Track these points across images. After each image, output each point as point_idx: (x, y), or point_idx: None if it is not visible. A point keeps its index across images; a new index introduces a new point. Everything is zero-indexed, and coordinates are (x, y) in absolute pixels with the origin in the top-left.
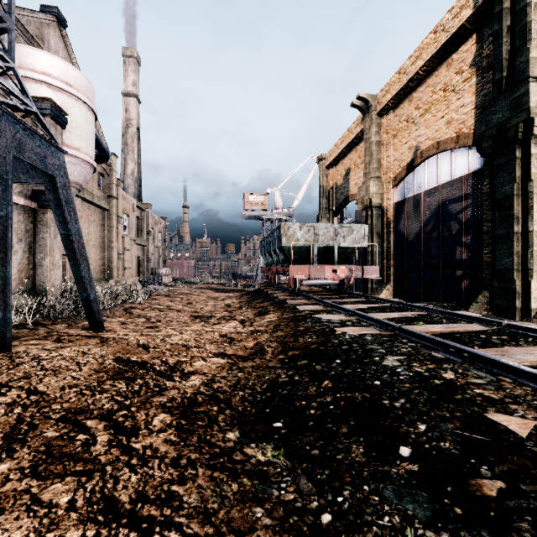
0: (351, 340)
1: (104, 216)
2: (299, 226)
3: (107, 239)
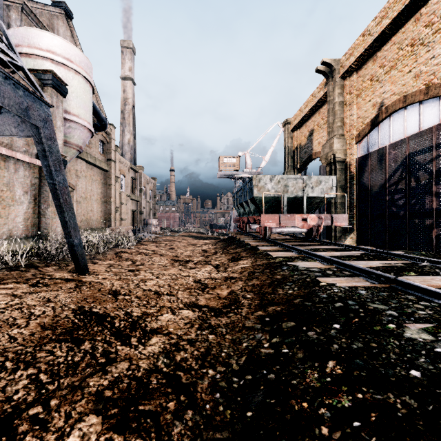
0: (342, 294)
1: (104, 176)
2: (270, 178)
3: (107, 195)
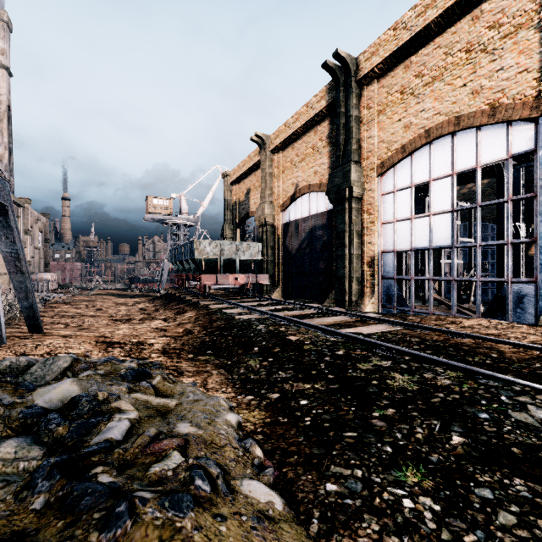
0: (243, 321)
1: None
2: (209, 243)
3: None
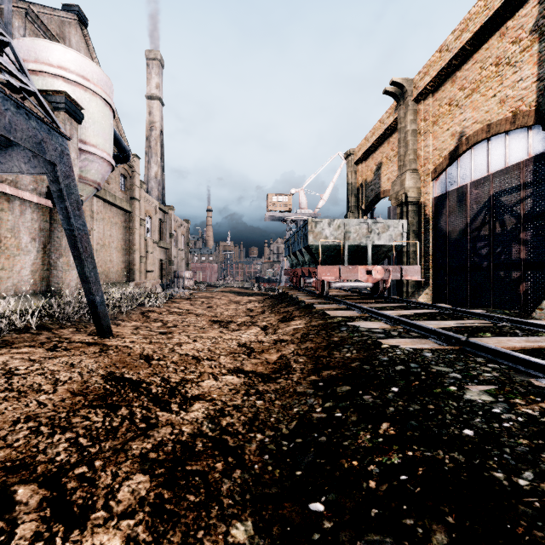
0: (405, 357)
1: (126, 219)
2: (328, 223)
3: (130, 241)
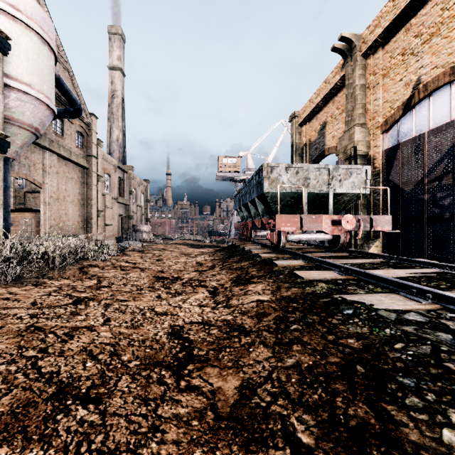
0: None
1: (84, 174)
2: (285, 168)
3: (87, 196)
